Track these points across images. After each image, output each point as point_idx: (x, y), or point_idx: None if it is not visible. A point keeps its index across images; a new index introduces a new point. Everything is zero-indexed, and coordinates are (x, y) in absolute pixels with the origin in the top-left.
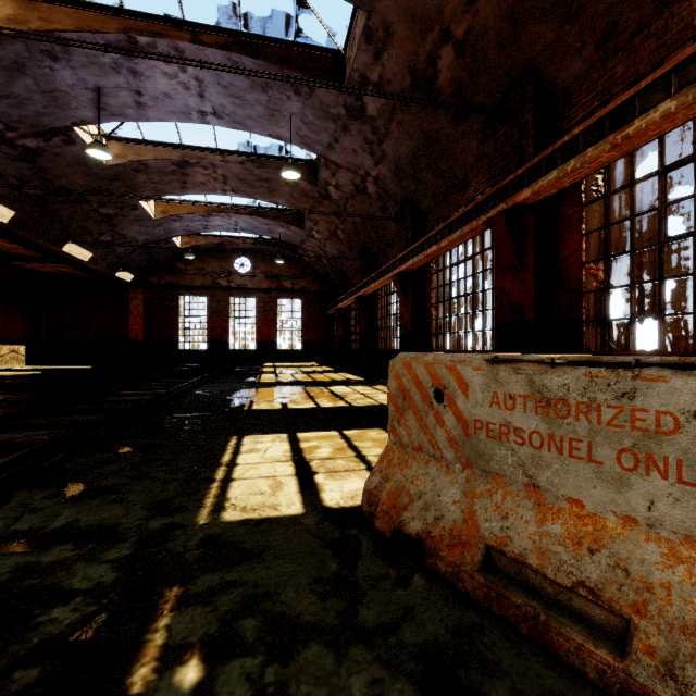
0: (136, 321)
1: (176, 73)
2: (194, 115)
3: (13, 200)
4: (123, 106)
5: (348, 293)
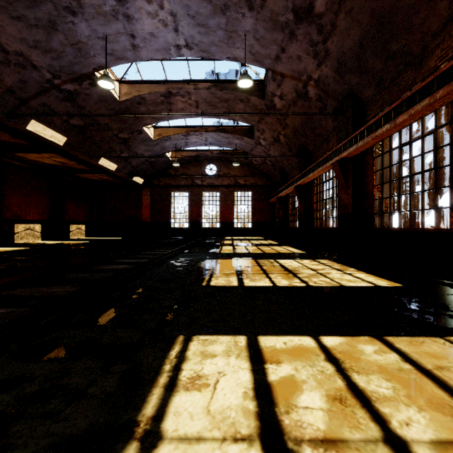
0: (146, 209)
1: (156, 11)
2: (172, 50)
3: (65, 130)
4: (124, 49)
5: (287, 184)
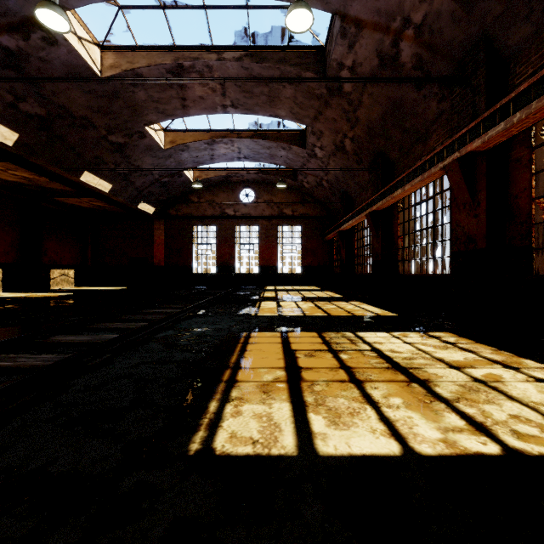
0: (159, 248)
1: None
2: None
3: (13, 120)
4: None
5: (355, 211)
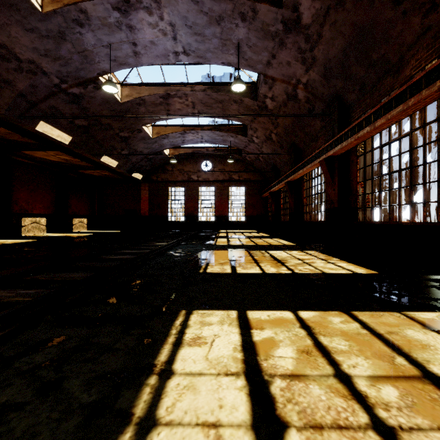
0: (144, 203)
1: (157, 22)
2: (170, 56)
3: (70, 130)
4: (126, 56)
5: (279, 179)
